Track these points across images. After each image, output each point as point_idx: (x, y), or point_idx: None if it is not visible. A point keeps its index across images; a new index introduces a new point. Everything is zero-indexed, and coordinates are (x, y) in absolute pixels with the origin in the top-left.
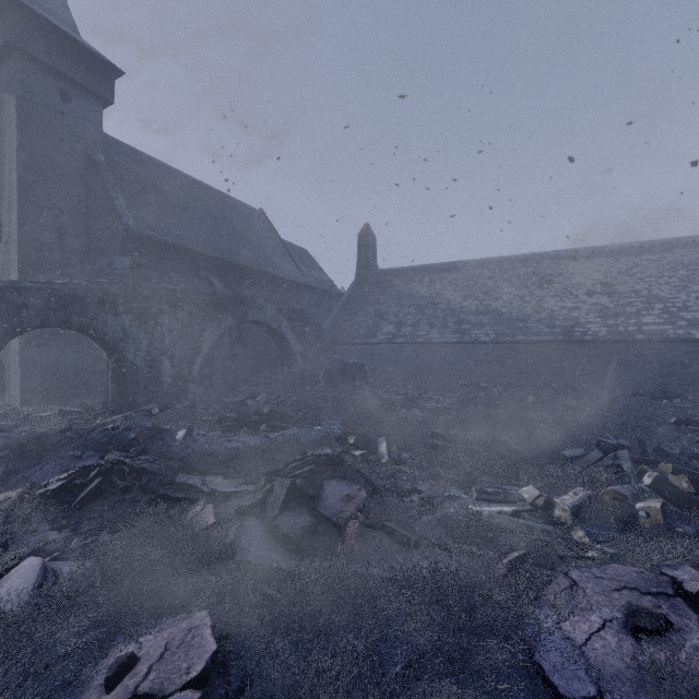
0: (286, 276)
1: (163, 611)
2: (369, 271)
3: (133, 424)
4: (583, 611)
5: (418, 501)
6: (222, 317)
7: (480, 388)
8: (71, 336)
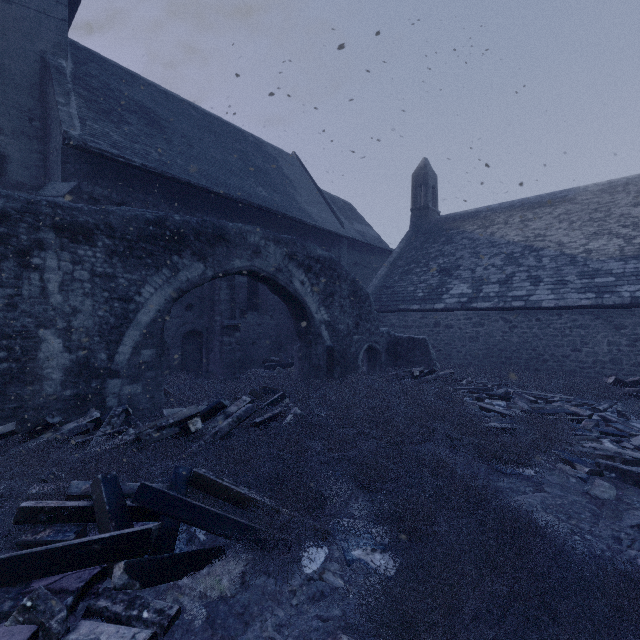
0: (318, 224)
1: None
2: (428, 218)
3: None
4: None
5: None
6: (180, 261)
7: None
8: None
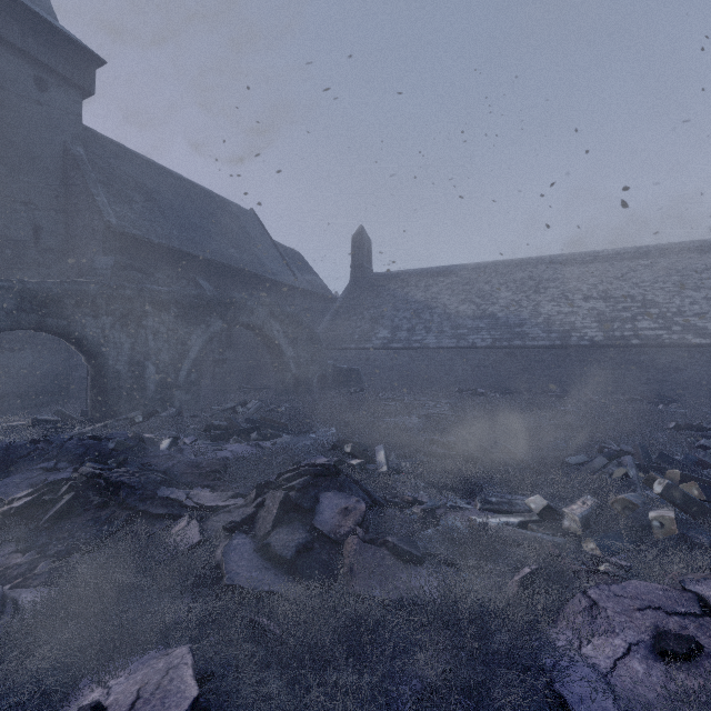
0: (278, 279)
1: (138, 646)
2: (364, 274)
3: (113, 433)
4: (605, 633)
5: (421, 513)
6: (210, 320)
7: (477, 394)
8: (48, 340)
